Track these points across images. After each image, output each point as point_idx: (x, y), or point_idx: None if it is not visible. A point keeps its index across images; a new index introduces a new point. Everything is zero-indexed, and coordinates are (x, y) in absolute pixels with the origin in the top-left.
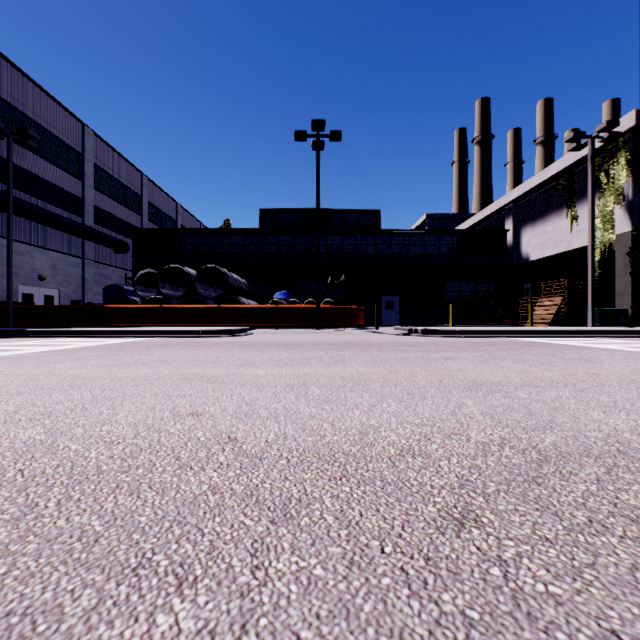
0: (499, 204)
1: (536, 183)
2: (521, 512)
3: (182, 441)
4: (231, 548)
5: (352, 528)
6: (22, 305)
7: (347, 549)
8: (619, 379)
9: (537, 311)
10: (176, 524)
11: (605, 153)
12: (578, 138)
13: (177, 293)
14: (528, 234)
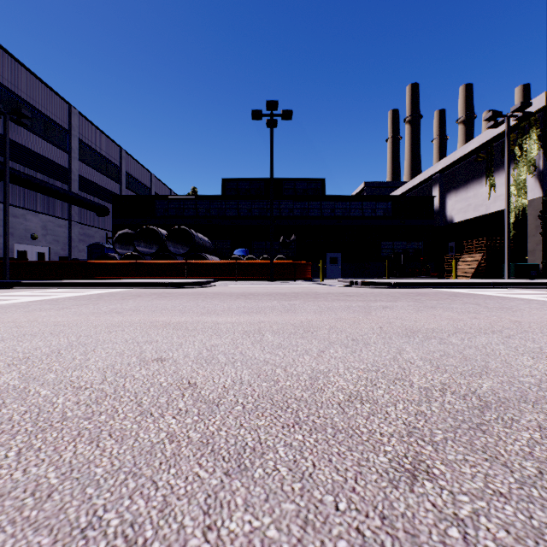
0: (427, 174)
1: (459, 156)
2: (471, 463)
3: (145, 386)
4: (184, 504)
5: (305, 481)
6: (17, 261)
7: (301, 506)
8: (540, 326)
9: (460, 266)
10: (131, 476)
11: (519, 130)
12: (496, 117)
13: (150, 250)
14: (452, 200)
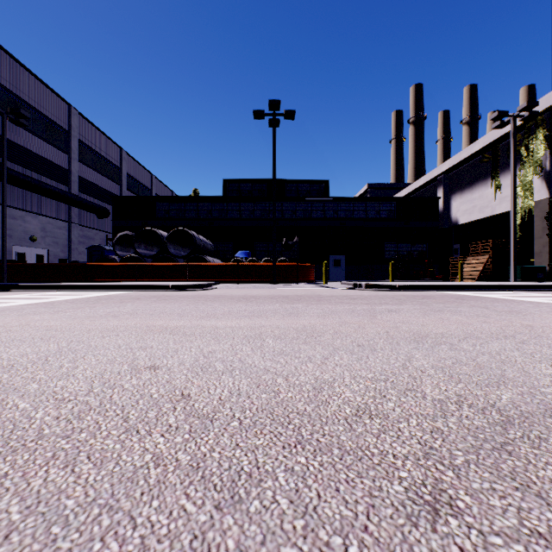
0: (432, 175)
1: (464, 156)
2: (500, 493)
3: (134, 398)
4: (165, 549)
5: (309, 517)
6: (15, 263)
7: (304, 551)
8: None
9: (465, 268)
10: (106, 510)
11: (525, 130)
12: (502, 116)
13: (151, 252)
14: (457, 201)
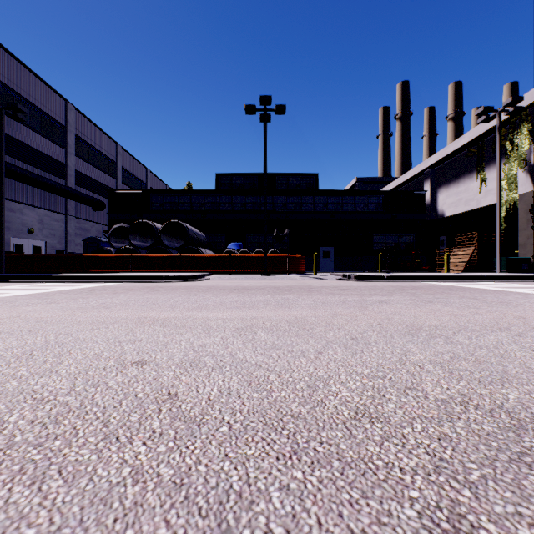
0: (418, 169)
1: (450, 151)
2: (528, 519)
3: (117, 398)
4: None
5: None
6: (13, 254)
7: None
8: None
9: (452, 259)
10: None
11: (510, 125)
12: (487, 111)
13: (145, 244)
14: (443, 194)
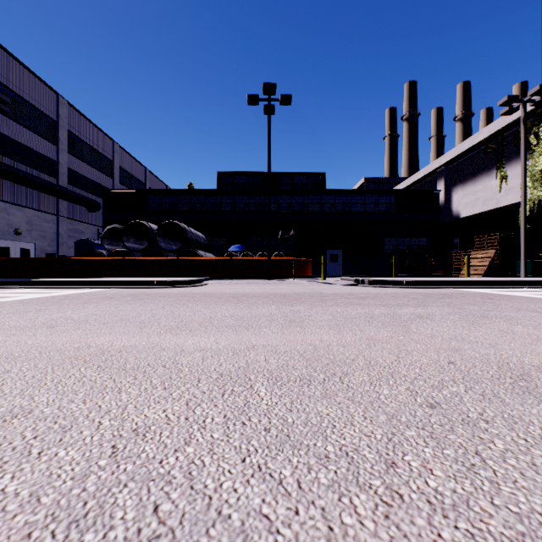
0: (432, 167)
1: (467, 147)
2: None
3: None
4: None
5: None
6: None
7: None
8: None
9: (470, 263)
10: None
11: (535, 117)
12: (511, 102)
13: (141, 246)
14: (459, 194)
